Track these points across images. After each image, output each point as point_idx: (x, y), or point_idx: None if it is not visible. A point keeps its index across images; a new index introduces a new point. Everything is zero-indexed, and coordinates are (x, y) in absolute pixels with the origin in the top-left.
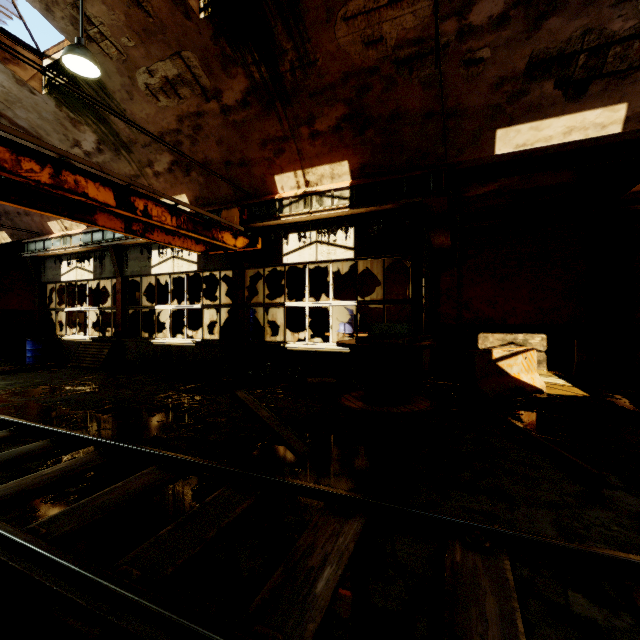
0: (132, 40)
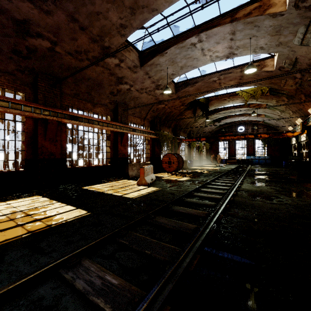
0: (266, 100)
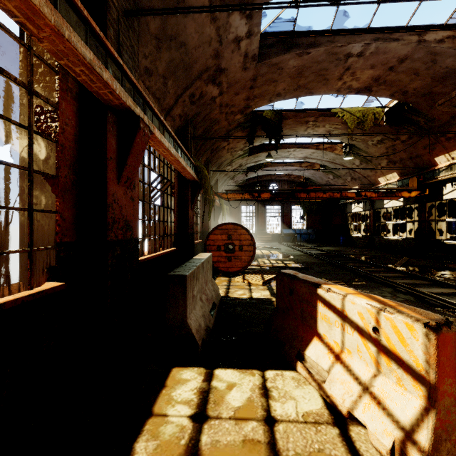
0: (364, 136)
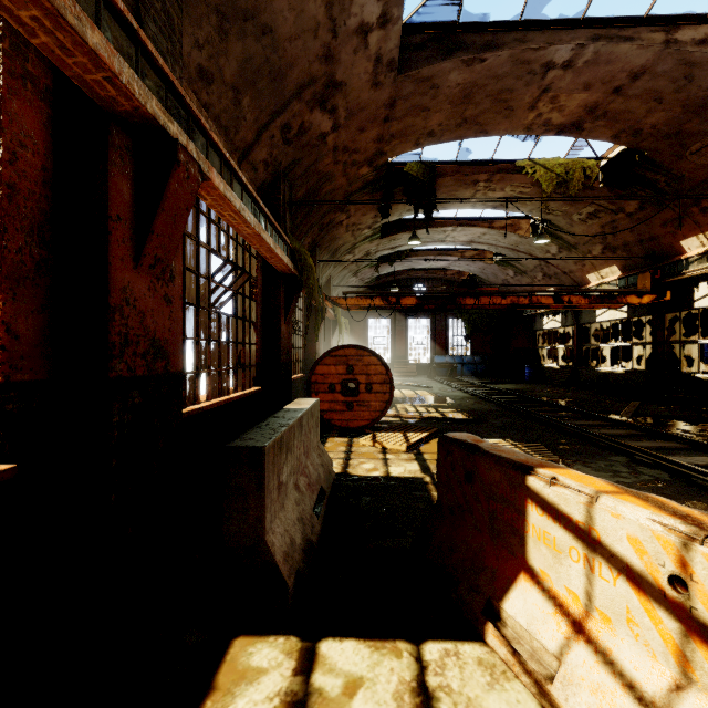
0: (567, 207)
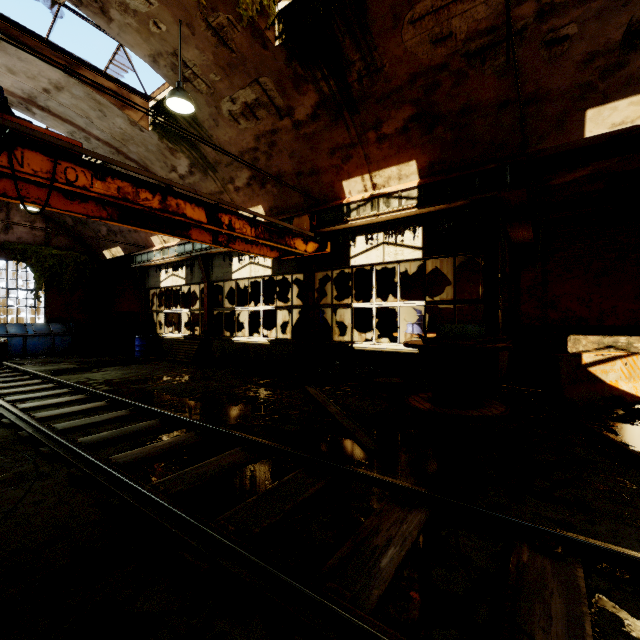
0: (218, 75)
